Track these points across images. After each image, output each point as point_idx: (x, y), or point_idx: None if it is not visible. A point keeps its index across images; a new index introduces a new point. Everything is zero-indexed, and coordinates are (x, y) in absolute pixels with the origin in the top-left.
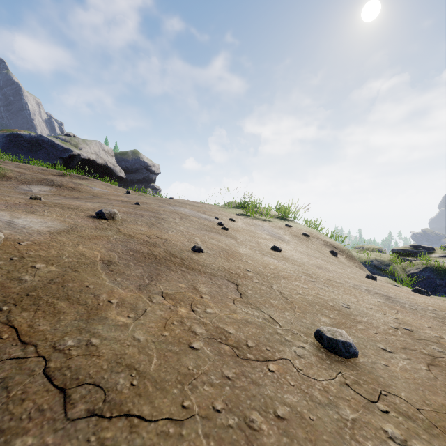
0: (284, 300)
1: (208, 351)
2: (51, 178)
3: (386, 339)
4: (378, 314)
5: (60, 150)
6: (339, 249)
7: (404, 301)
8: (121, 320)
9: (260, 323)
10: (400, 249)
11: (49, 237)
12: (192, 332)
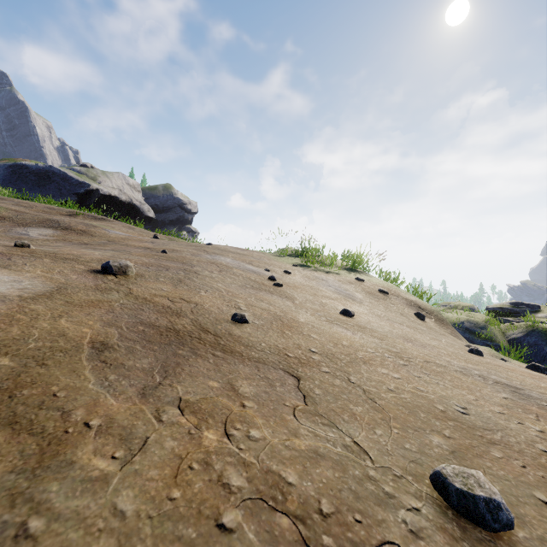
0: (371, 403)
1: (250, 534)
2: (56, 218)
3: (543, 479)
4: (513, 424)
5: (74, 185)
6: (426, 310)
7: (537, 394)
8: (99, 465)
9: (340, 457)
10: (497, 307)
11: (16, 305)
12: (224, 487)
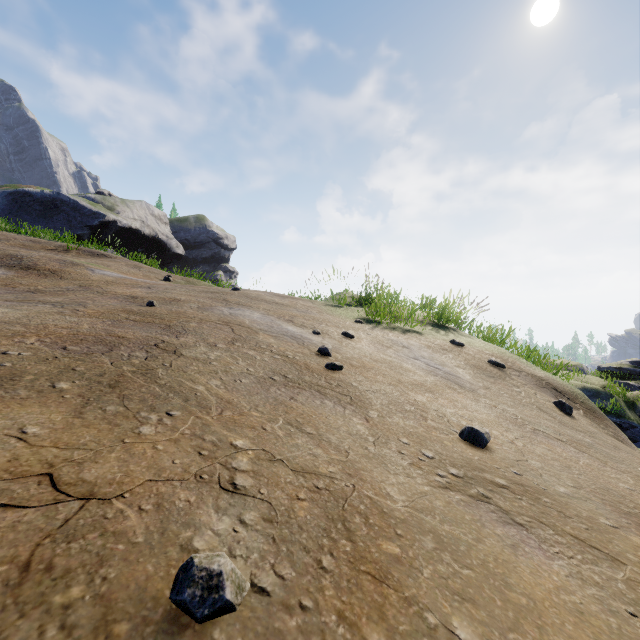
0: None
1: None
2: (24, 253)
3: None
4: None
5: (86, 215)
6: (565, 393)
7: None
8: None
9: None
10: (612, 367)
11: None
12: None
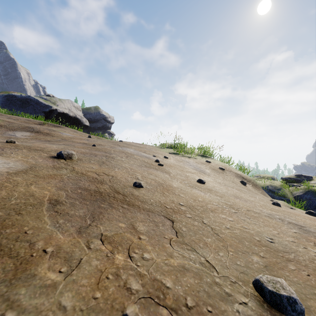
0: (216, 236)
1: None
2: (32, 126)
3: None
4: (301, 248)
5: (42, 106)
6: (246, 179)
7: (314, 230)
8: (51, 277)
9: (198, 270)
10: (287, 177)
11: (5, 177)
12: (127, 290)
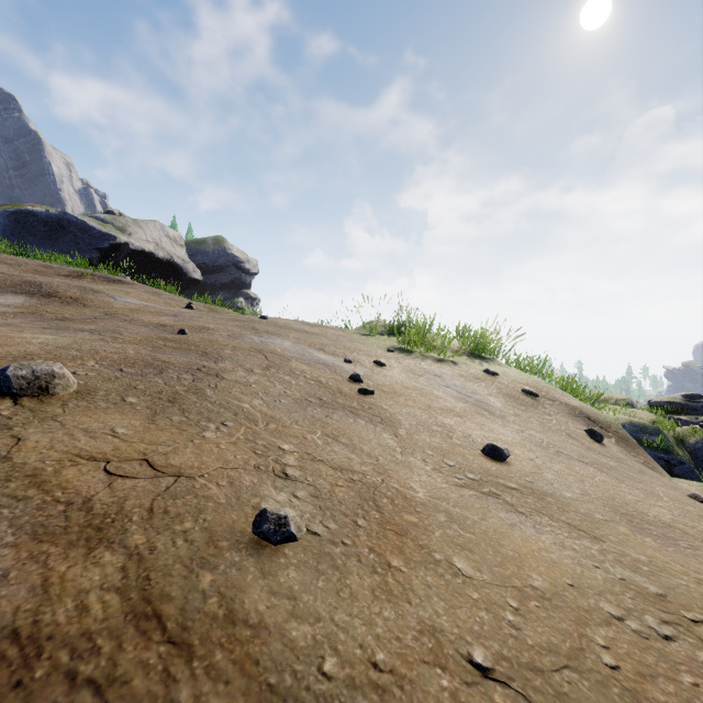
0: None
1: None
2: (41, 280)
3: None
4: None
5: (96, 237)
6: (599, 422)
7: None
8: None
9: None
10: (664, 401)
11: None
12: None
